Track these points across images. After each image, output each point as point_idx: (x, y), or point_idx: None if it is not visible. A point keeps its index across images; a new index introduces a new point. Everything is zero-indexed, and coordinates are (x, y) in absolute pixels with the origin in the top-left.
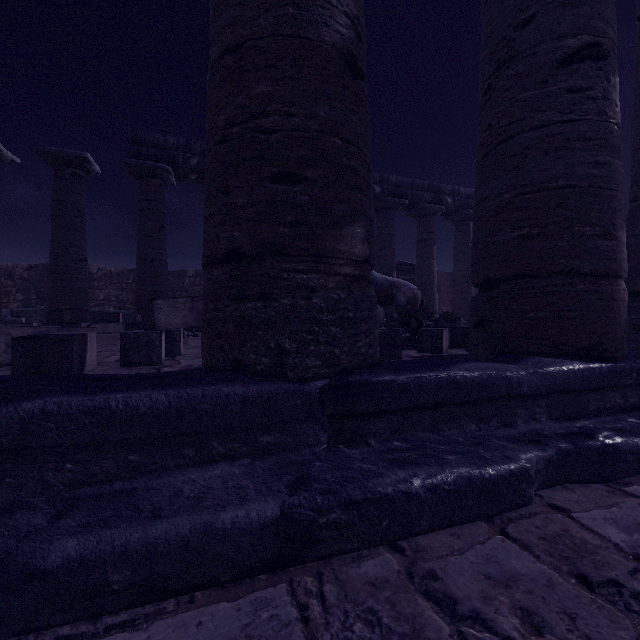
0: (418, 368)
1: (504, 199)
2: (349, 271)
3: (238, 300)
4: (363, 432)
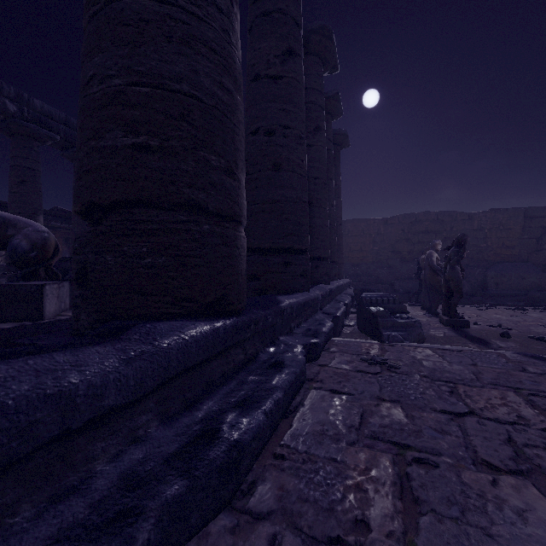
0: None
1: (114, 85)
2: None
3: None
4: None
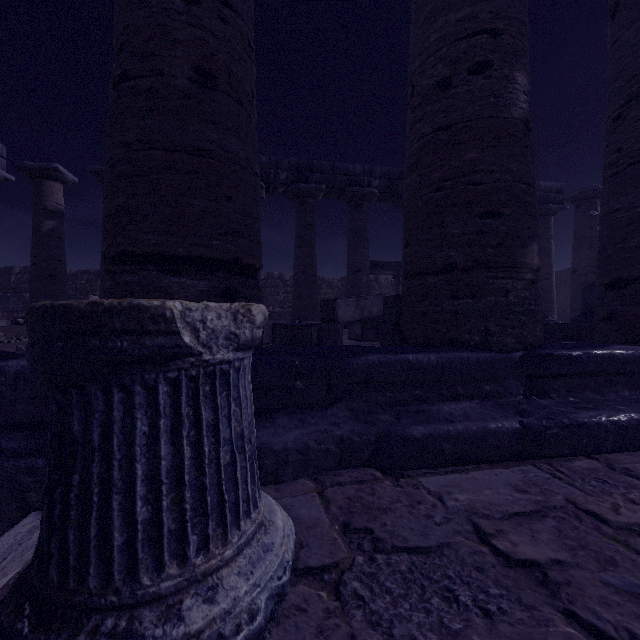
0: (581, 347)
1: (637, 212)
2: (529, 277)
3: (451, 298)
4: (548, 389)
